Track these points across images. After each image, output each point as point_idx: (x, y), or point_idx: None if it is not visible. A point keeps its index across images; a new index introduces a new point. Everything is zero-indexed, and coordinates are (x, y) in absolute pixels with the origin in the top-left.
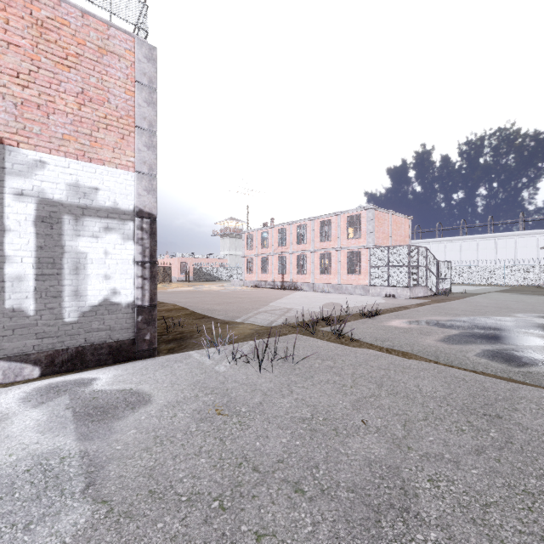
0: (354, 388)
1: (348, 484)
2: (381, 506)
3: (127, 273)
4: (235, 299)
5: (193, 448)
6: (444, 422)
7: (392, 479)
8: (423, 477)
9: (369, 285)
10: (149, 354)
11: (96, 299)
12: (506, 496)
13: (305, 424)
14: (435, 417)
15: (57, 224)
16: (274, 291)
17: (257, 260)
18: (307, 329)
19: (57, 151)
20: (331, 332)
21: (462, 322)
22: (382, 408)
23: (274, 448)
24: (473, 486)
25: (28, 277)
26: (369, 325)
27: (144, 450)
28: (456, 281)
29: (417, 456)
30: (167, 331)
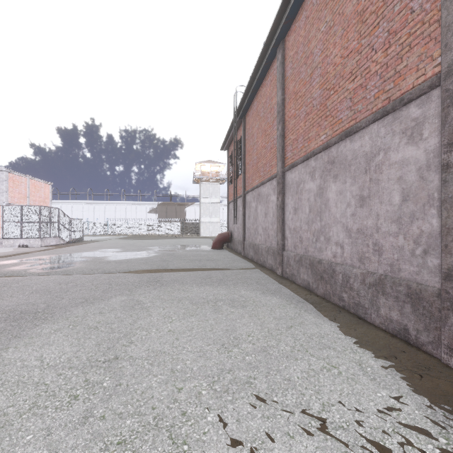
0: None
1: None
2: None
3: None
4: None
5: None
6: None
7: None
8: None
9: (2, 238)
10: None
11: None
12: None
13: None
14: None
15: None
16: None
17: None
18: None
19: None
20: None
21: (56, 257)
22: None
23: None
24: None
25: None
26: None
27: None
28: (99, 233)
29: None
30: None
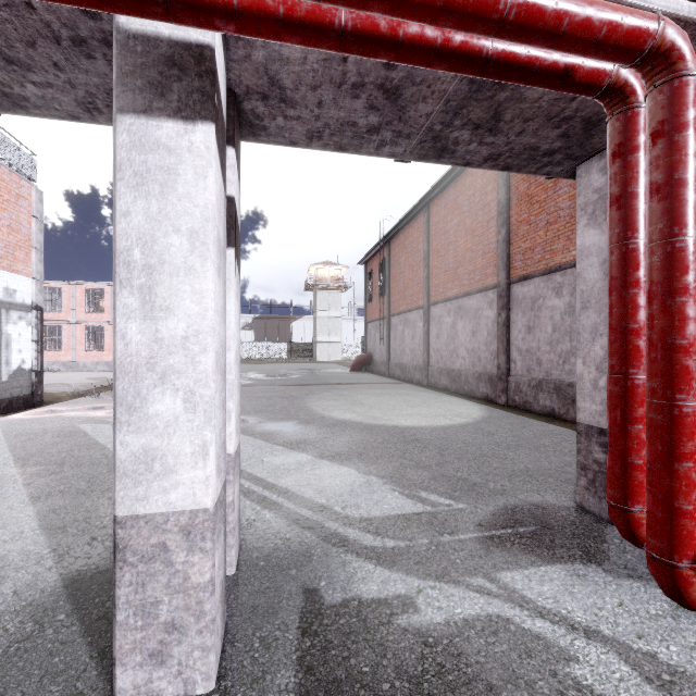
0: None
1: None
2: None
3: (29, 348)
4: None
5: None
6: None
7: None
8: None
9: None
10: (40, 404)
11: (16, 366)
12: None
13: None
14: None
15: None
16: None
17: None
18: None
19: None
20: None
21: None
22: None
23: None
24: None
25: None
26: None
27: None
28: None
29: None
30: None
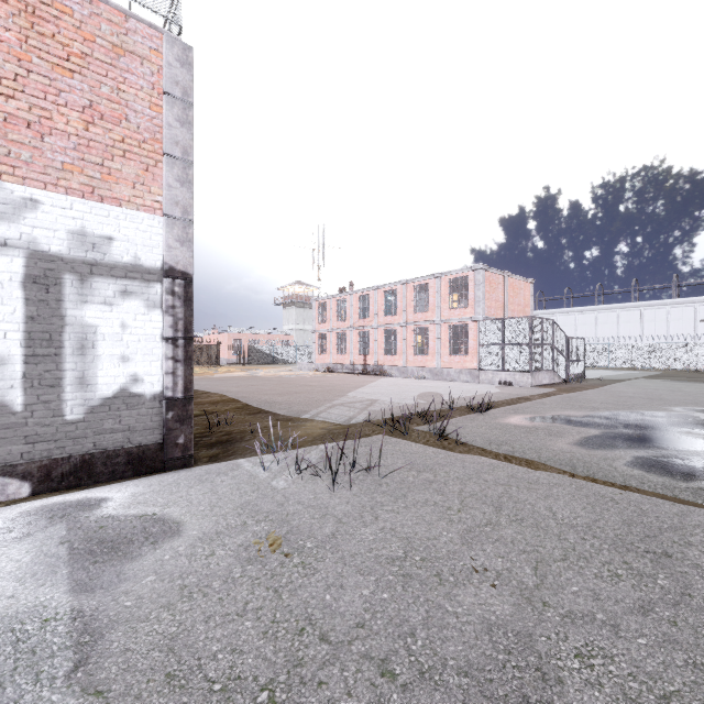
0: (463, 511)
1: (458, 662)
2: (509, 699)
3: (152, 353)
4: (303, 388)
5: (235, 604)
6: (591, 562)
7: (523, 654)
8: (568, 650)
9: (478, 369)
10: (183, 464)
11: (110, 389)
12: (692, 682)
13: (396, 567)
14: (578, 556)
15: (55, 287)
16: (353, 378)
17: (332, 336)
18: (397, 428)
19: (55, 186)
20: (430, 433)
21: (603, 419)
22: (502, 542)
23: (352, 604)
24: (641, 665)
25: (14, 359)
26: (479, 423)
27: (164, 608)
28: (590, 364)
29: (557, 616)
30: (209, 430)
